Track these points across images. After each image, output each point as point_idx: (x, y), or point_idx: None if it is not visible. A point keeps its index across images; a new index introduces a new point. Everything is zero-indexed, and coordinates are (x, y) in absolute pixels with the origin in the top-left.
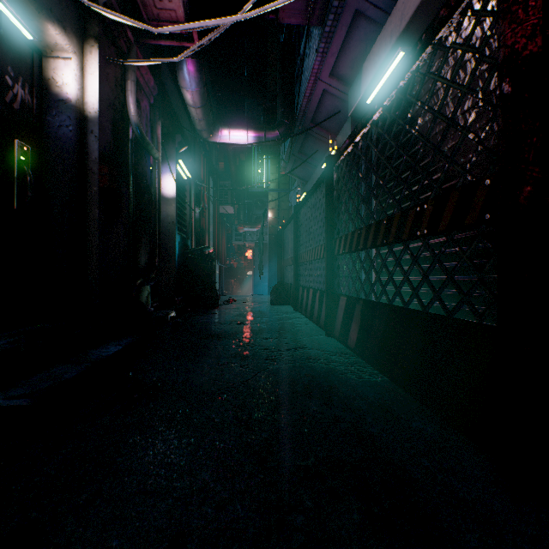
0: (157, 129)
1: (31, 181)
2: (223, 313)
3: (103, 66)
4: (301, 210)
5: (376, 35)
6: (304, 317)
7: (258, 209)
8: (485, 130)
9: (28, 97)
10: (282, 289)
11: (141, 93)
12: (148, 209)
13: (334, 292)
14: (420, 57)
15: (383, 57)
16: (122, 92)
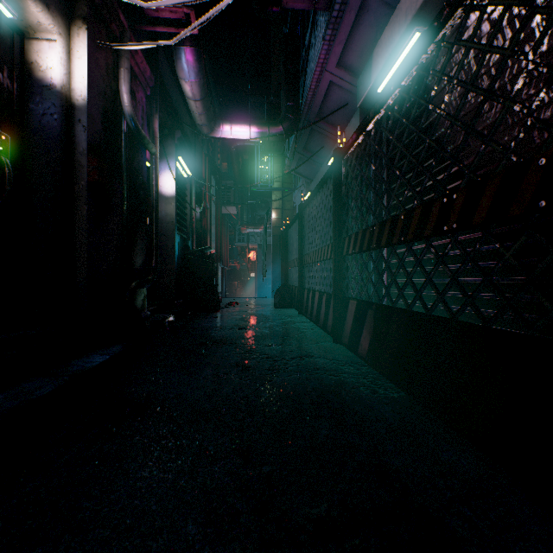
0: (154, 123)
1: (10, 173)
2: (224, 317)
3: (92, 50)
4: (306, 209)
5: (387, 19)
6: (310, 322)
7: (262, 210)
8: (538, 98)
9: (7, 81)
10: (286, 292)
11: (136, 84)
12: (144, 207)
13: (342, 295)
14: (448, 23)
15: (396, 40)
16: (114, 80)
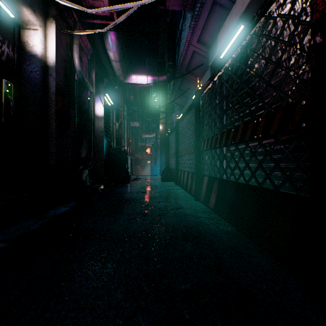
0: (92, 75)
1: (13, 105)
2: (132, 186)
3: (58, 35)
4: (180, 124)
5: (226, 16)
6: (182, 189)
7: (154, 124)
8: (302, 69)
9: (11, 53)
10: (168, 172)
11: (82, 52)
12: (87, 123)
13: (200, 173)
14: (257, 25)
15: (230, 29)
16: (70, 51)
